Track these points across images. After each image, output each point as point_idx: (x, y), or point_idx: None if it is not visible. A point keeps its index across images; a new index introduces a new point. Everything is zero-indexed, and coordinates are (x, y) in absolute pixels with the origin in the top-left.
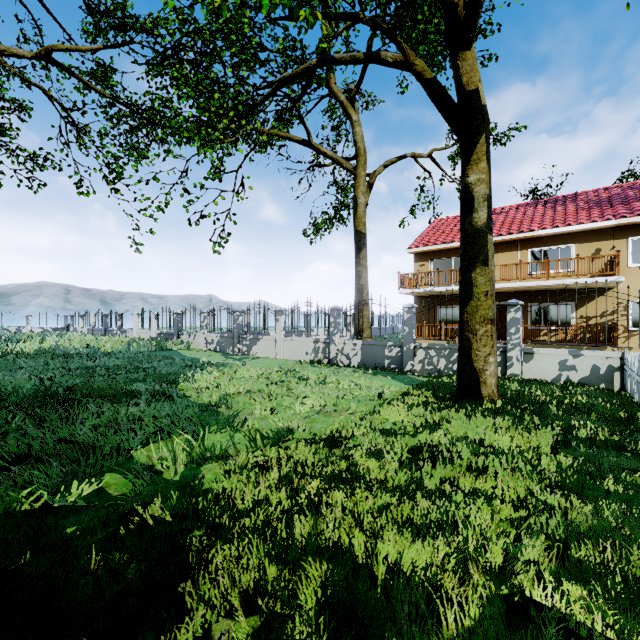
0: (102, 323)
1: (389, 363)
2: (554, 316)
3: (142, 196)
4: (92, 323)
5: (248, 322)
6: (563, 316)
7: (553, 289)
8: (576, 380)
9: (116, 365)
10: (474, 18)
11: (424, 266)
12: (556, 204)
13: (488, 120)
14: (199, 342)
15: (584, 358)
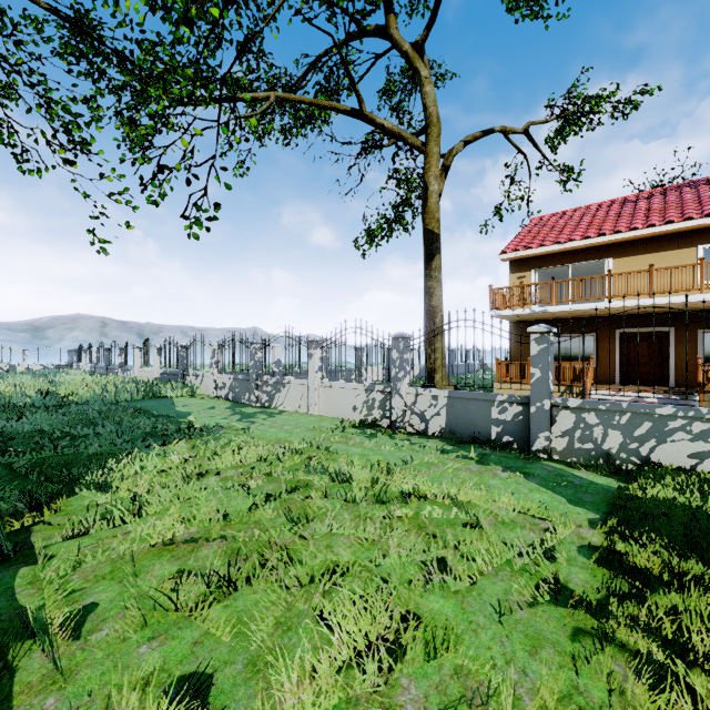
0: (104, 359)
1: (500, 433)
2: None
3: (112, 172)
4: (94, 359)
5: (277, 358)
6: None
7: None
8: None
9: (36, 430)
10: None
11: (524, 278)
12: None
13: None
14: (207, 386)
15: None
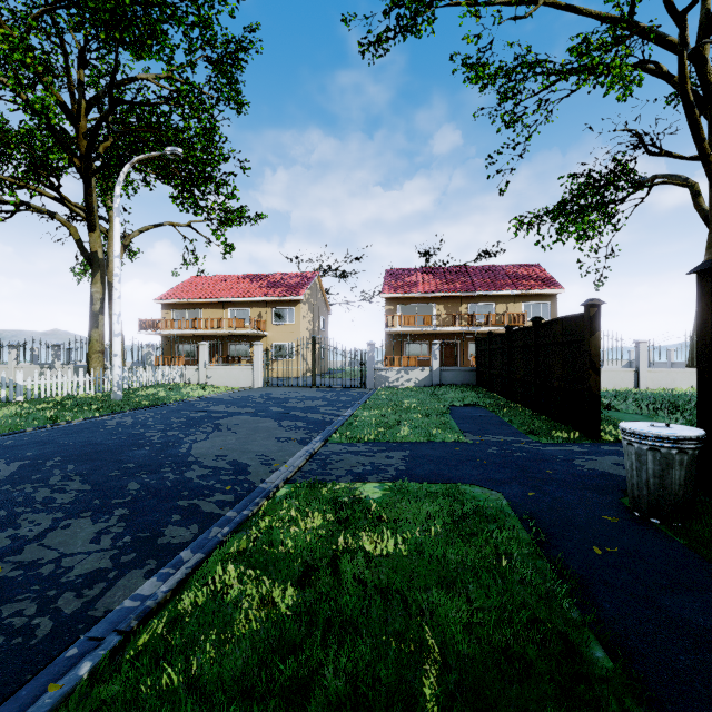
0: None
1: None
2: (241, 351)
3: None
4: None
5: None
6: (246, 351)
7: (240, 335)
8: (172, 380)
9: None
10: (92, 223)
11: (168, 314)
12: (255, 280)
13: (103, 265)
14: None
15: (174, 370)
